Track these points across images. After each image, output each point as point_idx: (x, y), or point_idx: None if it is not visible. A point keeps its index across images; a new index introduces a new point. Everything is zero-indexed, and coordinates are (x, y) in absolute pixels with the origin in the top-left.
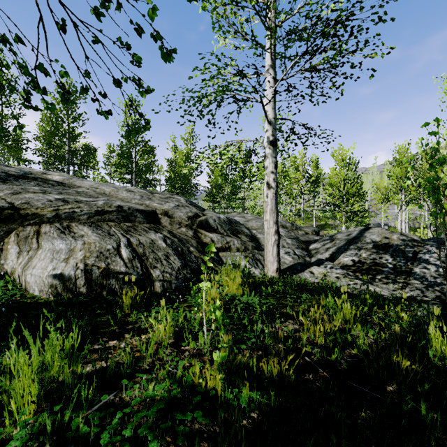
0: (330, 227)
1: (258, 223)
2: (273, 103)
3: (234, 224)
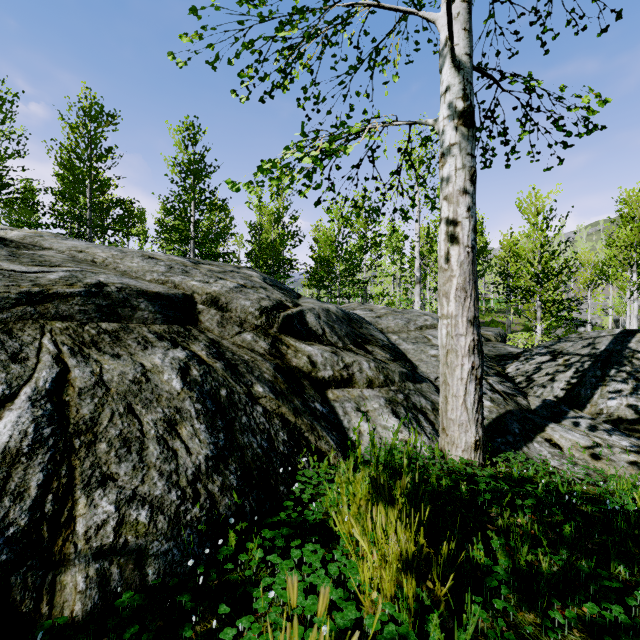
0: (500, 326)
1: (398, 320)
2: (465, 17)
3: (356, 323)
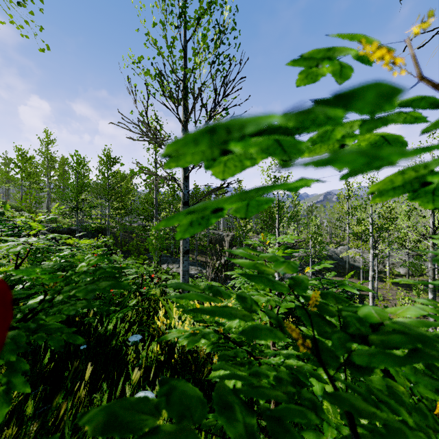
0: None
1: None
2: None
3: None
